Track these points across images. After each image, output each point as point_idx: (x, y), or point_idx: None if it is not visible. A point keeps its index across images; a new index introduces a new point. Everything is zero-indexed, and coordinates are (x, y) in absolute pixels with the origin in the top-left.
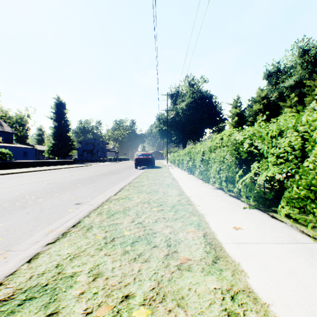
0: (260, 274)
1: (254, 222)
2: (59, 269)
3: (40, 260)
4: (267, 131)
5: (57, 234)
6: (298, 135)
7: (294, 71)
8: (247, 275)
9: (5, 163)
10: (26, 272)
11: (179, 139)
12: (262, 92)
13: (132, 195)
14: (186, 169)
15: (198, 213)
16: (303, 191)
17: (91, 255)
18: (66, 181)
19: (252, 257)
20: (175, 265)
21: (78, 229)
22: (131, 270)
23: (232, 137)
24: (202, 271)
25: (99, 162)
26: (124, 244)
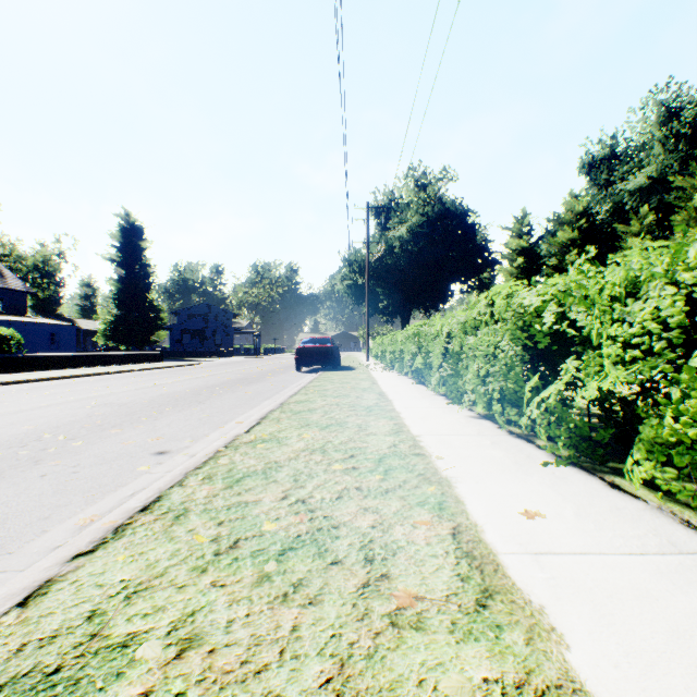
0: (598, 638)
1: (571, 499)
2: (95, 625)
3: (51, 599)
4: (601, 285)
5: (102, 529)
6: (678, 294)
7: (649, 155)
8: (565, 642)
9: (7, 360)
10: (13, 633)
11: (393, 306)
12: (577, 202)
13: (288, 432)
14: (411, 372)
15: (438, 476)
16: (695, 428)
17: (178, 587)
18: (140, 400)
19: (573, 591)
20: (384, 613)
21: (153, 516)
22: (273, 628)
23: (514, 300)
24: (451, 631)
25: (218, 357)
26: (261, 556)
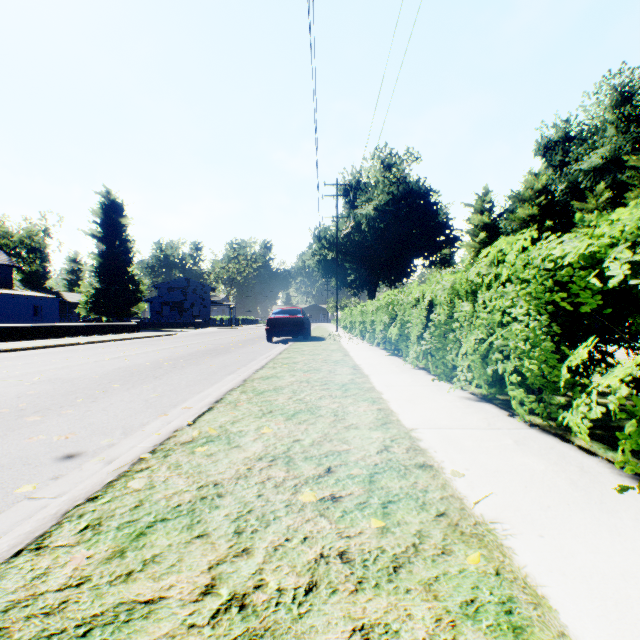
0: None
1: None
2: None
3: None
4: None
5: None
6: None
7: (603, 136)
8: None
9: None
10: None
11: (360, 280)
12: (536, 180)
13: (243, 424)
14: (383, 343)
15: (471, 519)
16: None
17: None
18: (91, 374)
19: None
20: None
21: None
22: None
23: (538, 252)
24: None
25: (195, 328)
26: None
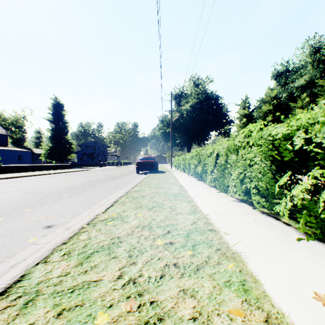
0: None
1: None
2: None
3: None
4: None
5: None
6: None
7: (305, 70)
8: None
9: None
10: None
11: (183, 142)
12: (272, 92)
13: (128, 212)
14: (194, 174)
15: (231, 251)
16: None
17: None
18: (52, 189)
19: None
20: None
21: (5, 303)
22: None
23: (266, 132)
24: None
25: (99, 166)
26: None
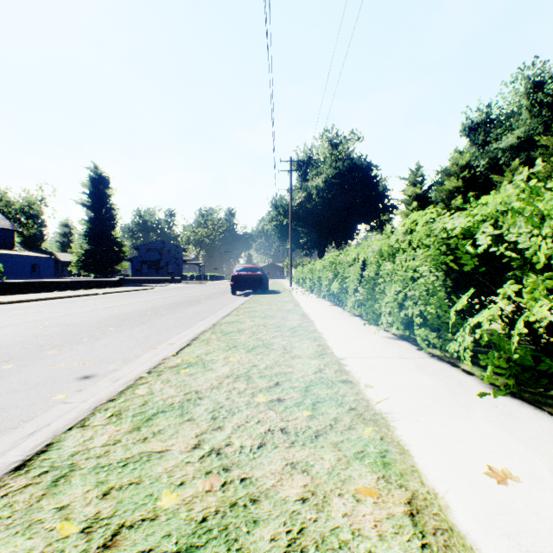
0: None
1: (534, 447)
2: None
3: None
4: None
5: None
6: None
7: (519, 119)
8: None
9: None
10: None
11: (311, 242)
12: (461, 157)
13: (215, 355)
14: (328, 295)
15: (372, 411)
16: None
17: None
18: (90, 320)
19: None
20: None
21: (25, 479)
22: None
23: (436, 225)
24: None
25: (170, 283)
26: None
